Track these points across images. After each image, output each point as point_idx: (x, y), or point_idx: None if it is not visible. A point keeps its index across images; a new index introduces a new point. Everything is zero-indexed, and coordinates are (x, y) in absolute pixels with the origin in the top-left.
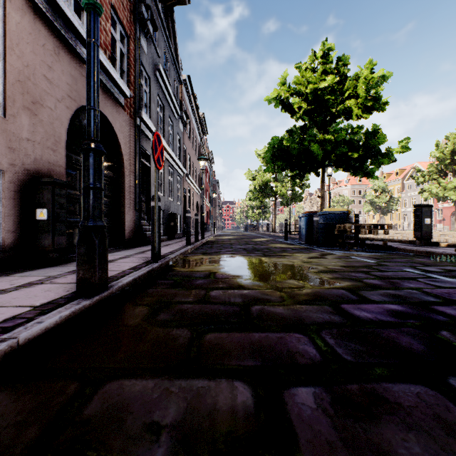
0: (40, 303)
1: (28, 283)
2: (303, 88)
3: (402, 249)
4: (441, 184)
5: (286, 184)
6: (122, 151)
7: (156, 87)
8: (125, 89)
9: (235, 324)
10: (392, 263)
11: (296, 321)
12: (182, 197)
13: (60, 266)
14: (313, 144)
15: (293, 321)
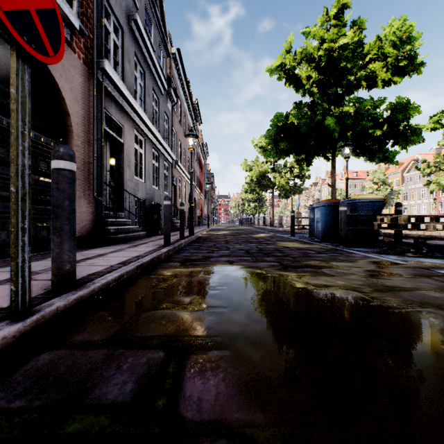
0: None
1: None
2: (314, 52)
3: None
4: None
5: (285, 175)
6: (67, 108)
7: (132, 45)
8: (68, 12)
9: None
10: None
11: None
12: (170, 187)
13: None
14: (329, 117)
15: None
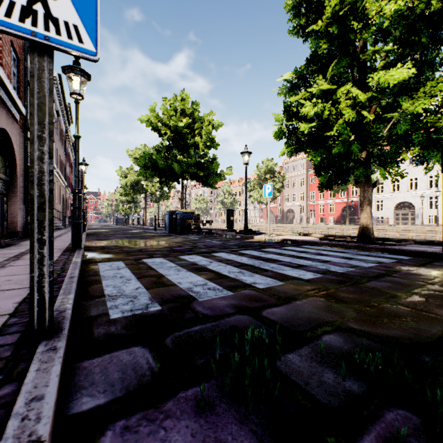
0: (62, 251)
1: (27, 250)
2: (168, 121)
3: (217, 233)
4: (259, 192)
5: (155, 184)
6: (16, 158)
7: None
8: (23, 110)
9: (139, 252)
10: (204, 239)
11: (157, 251)
12: None
13: (16, 246)
14: (175, 163)
15: (156, 251)
